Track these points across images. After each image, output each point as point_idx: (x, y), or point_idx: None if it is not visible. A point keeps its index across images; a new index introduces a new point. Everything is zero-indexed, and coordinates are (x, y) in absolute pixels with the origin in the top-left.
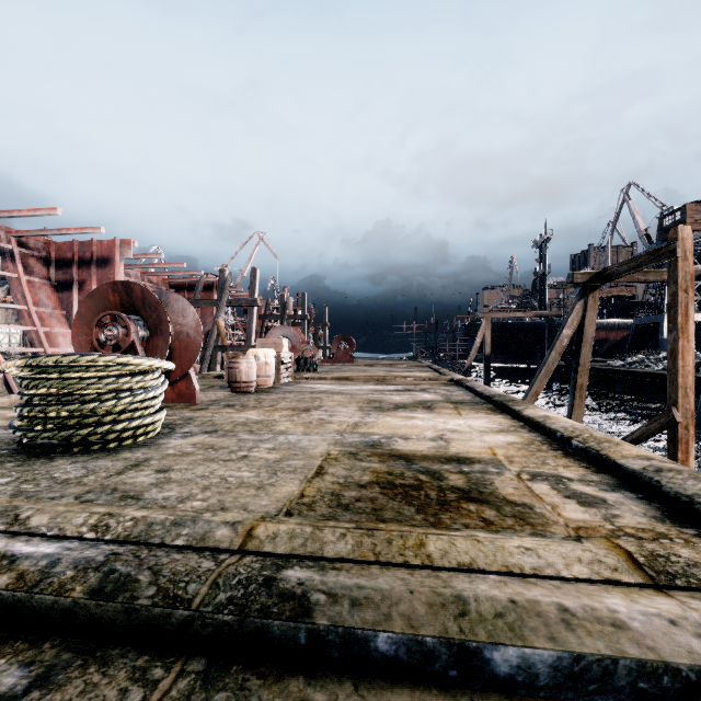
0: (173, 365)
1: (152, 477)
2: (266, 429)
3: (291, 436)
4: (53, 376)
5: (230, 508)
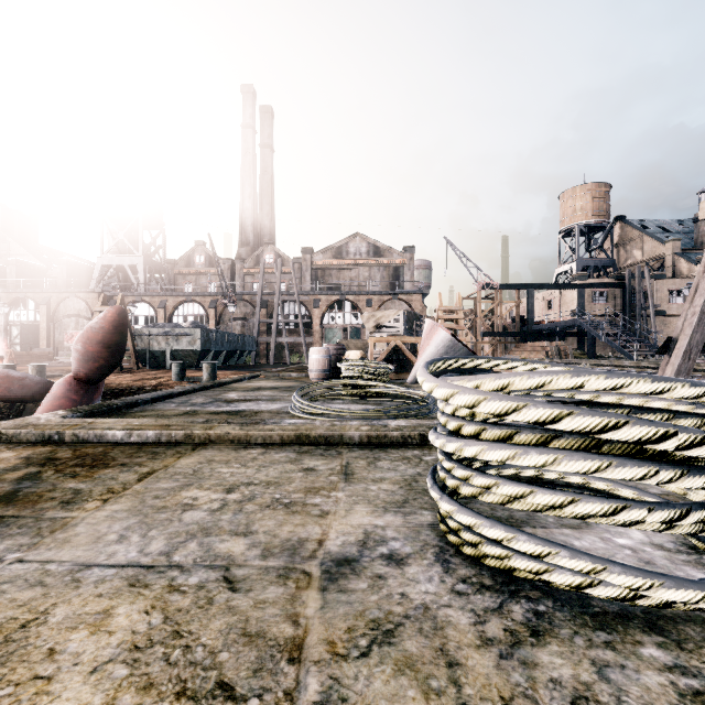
0: (447, 390)
1: (310, 464)
2: (184, 594)
3: (129, 553)
4: (684, 408)
5: (231, 450)
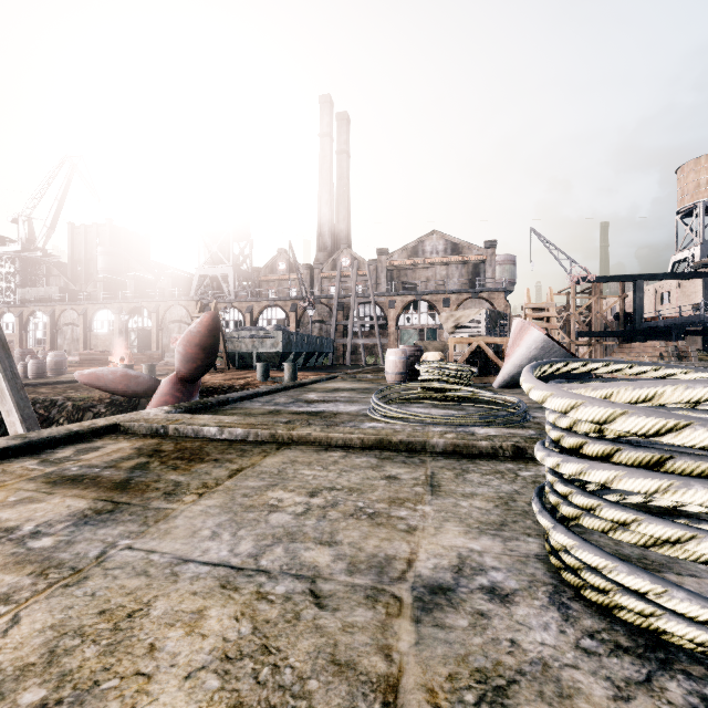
0: (566, 401)
1: (392, 472)
2: (271, 603)
3: (221, 551)
4: None
5: (313, 451)
